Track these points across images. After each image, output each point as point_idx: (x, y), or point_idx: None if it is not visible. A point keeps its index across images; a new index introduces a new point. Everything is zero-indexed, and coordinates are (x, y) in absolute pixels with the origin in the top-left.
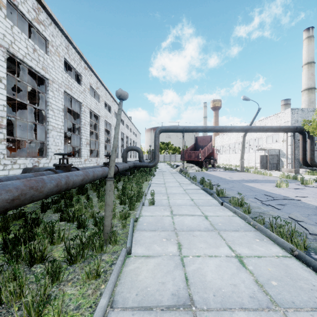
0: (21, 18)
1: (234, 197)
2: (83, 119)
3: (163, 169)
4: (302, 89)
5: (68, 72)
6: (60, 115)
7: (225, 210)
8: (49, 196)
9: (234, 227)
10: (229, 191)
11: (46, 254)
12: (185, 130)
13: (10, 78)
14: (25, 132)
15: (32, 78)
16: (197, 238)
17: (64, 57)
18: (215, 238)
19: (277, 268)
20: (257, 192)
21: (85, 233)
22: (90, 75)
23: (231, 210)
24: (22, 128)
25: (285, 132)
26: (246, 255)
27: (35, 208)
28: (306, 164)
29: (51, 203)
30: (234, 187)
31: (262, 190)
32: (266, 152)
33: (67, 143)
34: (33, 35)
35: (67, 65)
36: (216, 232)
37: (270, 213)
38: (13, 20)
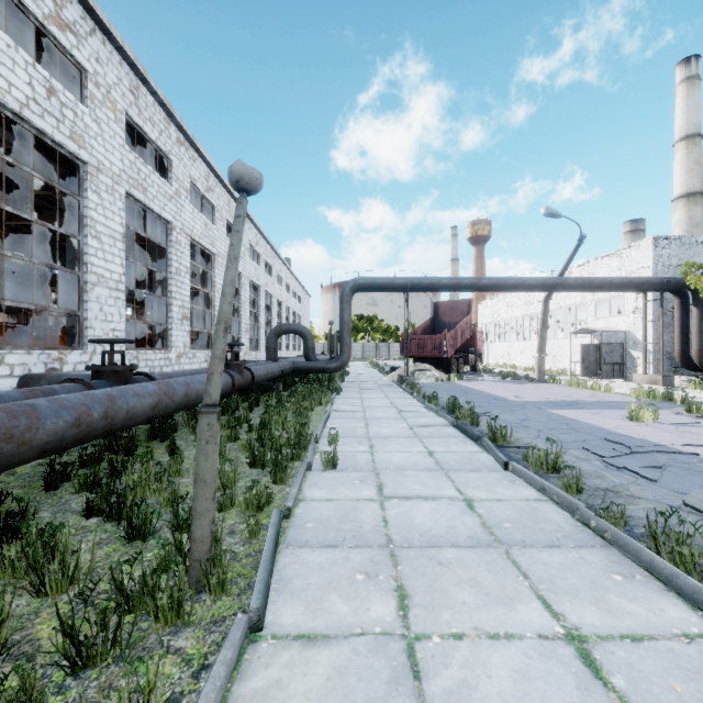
0: (21, 18)
1: (536, 448)
2: (174, 261)
3: (361, 375)
4: (675, 195)
5: (141, 152)
6: (116, 250)
7: (516, 482)
8: (55, 452)
9: (547, 533)
10: (519, 432)
11: (5, 638)
12: (412, 286)
13: (2, 163)
14: (46, 292)
15: (49, 159)
16: (450, 571)
17: (127, 112)
18: (501, 571)
19: (698, 682)
20: (586, 434)
21: (146, 555)
22: (192, 159)
23: (532, 483)
24: (39, 283)
25: (641, 292)
26: (597, 633)
27: (36, 477)
28: (690, 365)
29: (78, 465)
30: (529, 421)
31: (597, 428)
32: (595, 338)
33: (143, 318)
34: (53, 61)
35: (136, 135)
36: (500, 549)
37: (631, 491)
38: (4, 22)
